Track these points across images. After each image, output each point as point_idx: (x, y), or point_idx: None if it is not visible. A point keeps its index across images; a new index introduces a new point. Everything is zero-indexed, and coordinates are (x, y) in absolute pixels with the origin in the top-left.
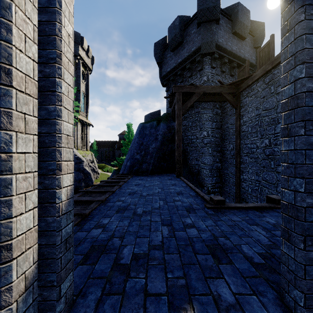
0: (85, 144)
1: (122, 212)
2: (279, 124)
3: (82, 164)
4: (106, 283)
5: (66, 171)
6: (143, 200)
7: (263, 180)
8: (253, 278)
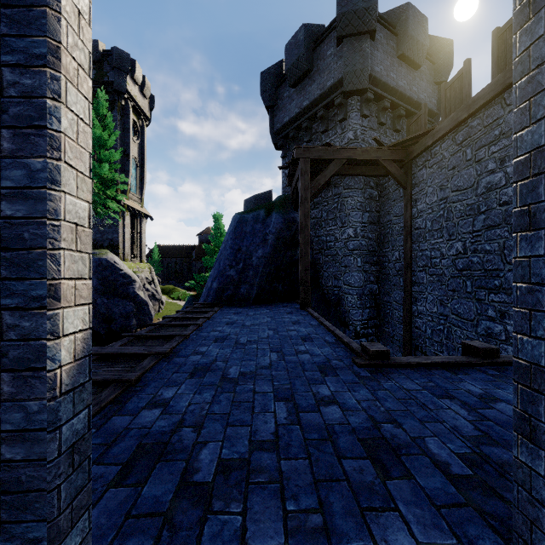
0: (138, 251)
1: (201, 375)
2: (481, 216)
3: (132, 285)
4: (162, 528)
5: (73, 301)
6: (241, 351)
7: (453, 314)
8: (453, 508)
